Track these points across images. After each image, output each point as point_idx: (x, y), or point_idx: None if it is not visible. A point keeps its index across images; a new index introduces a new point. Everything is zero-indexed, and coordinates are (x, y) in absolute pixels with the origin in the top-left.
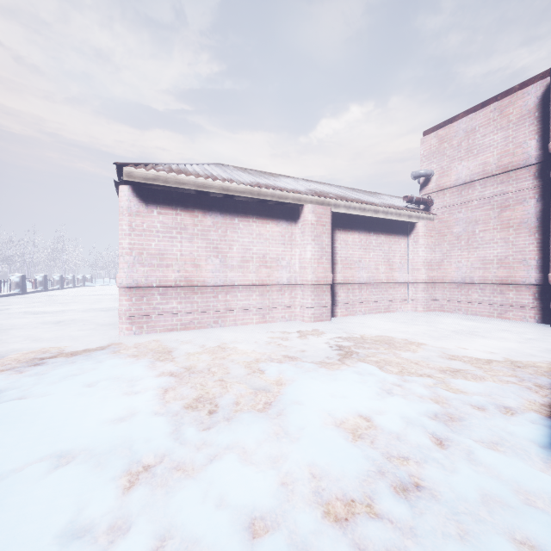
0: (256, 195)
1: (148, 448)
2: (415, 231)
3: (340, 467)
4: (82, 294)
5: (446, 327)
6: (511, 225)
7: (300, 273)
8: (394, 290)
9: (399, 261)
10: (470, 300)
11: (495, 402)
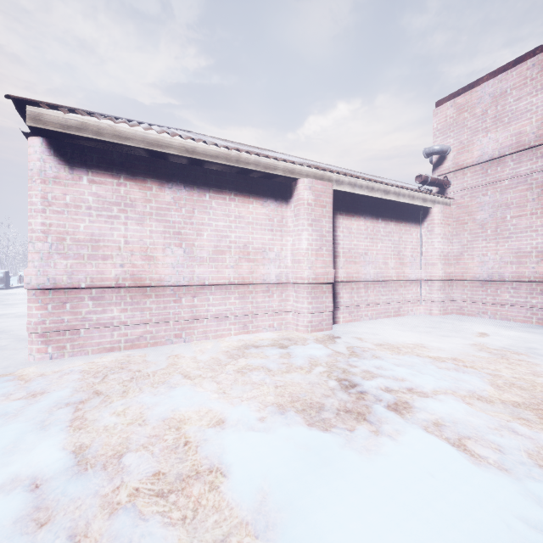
0: (233, 161)
1: None
2: (429, 218)
3: None
4: None
5: (486, 340)
6: None
7: (293, 268)
8: (405, 289)
9: (411, 254)
10: (499, 302)
11: None
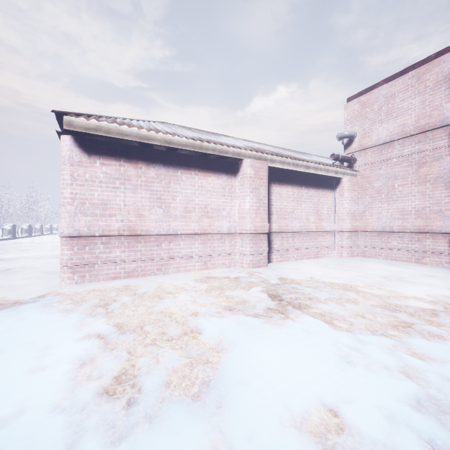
0: (198, 148)
1: None
2: (340, 185)
3: None
4: (46, 241)
5: (374, 273)
6: (428, 180)
7: (240, 222)
8: (322, 238)
9: (327, 212)
10: (390, 247)
11: None
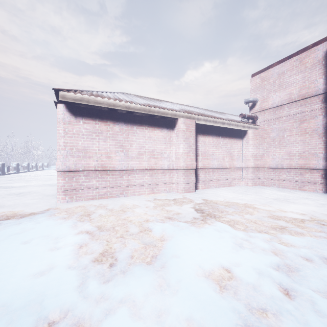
0: (147, 111)
1: (56, 303)
2: (247, 135)
3: (213, 322)
4: (40, 174)
5: (268, 196)
6: (307, 132)
7: (176, 162)
8: (234, 172)
9: (237, 154)
10: (281, 179)
11: (317, 254)
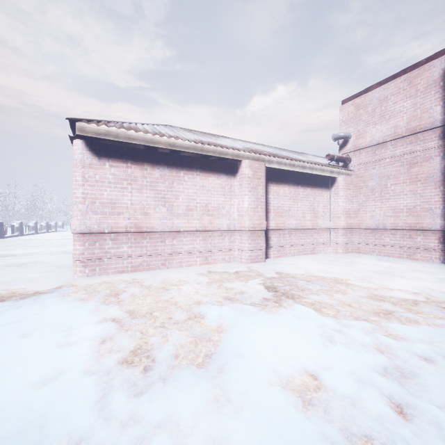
0: (199, 150)
1: (63, 429)
2: (336, 184)
3: None
4: (52, 238)
5: (366, 267)
6: (419, 180)
7: (239, 220)
8: (318, 235)
9: (323, 210)
10: (383, 244)
11: (440, 352)
